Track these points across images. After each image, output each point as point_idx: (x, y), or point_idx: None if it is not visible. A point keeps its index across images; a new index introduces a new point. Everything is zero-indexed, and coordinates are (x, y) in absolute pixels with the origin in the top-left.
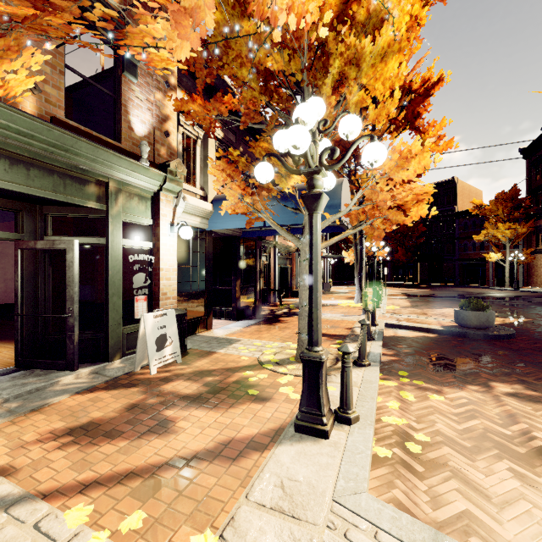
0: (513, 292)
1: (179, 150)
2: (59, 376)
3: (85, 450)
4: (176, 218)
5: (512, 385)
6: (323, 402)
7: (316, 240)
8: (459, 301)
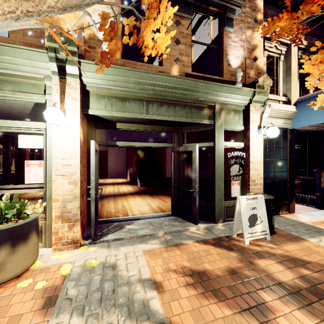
0: None
1: (263, 70)
2: (189, 225)
3: (200, 298)
4: (262, 122)
5: None
6: None
7: None
8: None
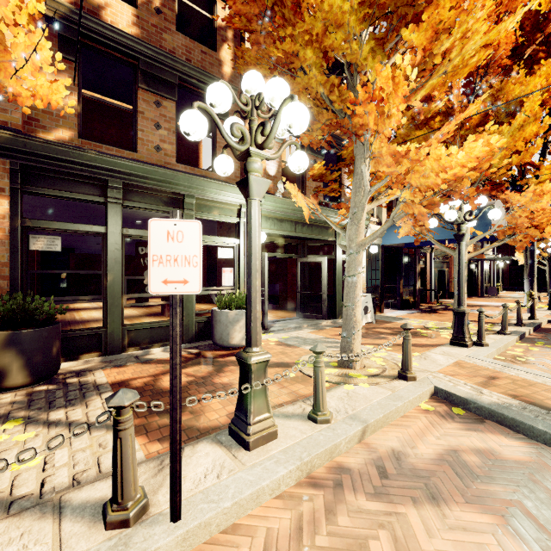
0: None
1: None
2: (320, 321)
3: None
4: None
5: None
6: (465, 332)
7: (461, 255)
8: None
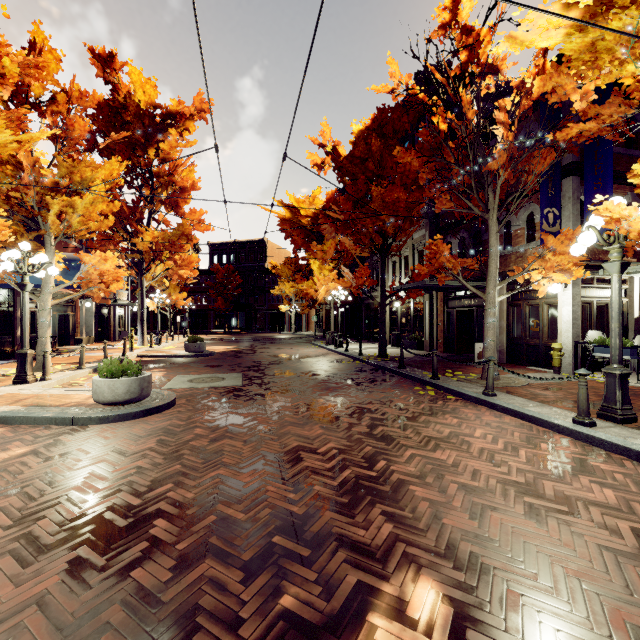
0: (289, 335)
1: None
2: None
3: None
4: None
5: (161, 369)
6: (28, 370)
7: (25, 303)
8: (233, 342)
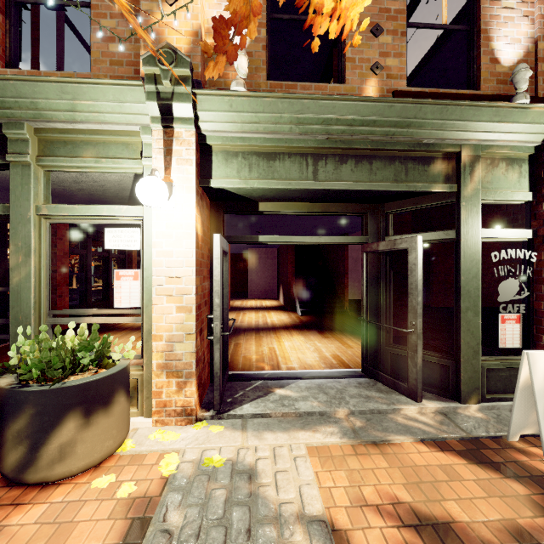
0: None
1: None
2: (400, 401)
3: None
4: None
5: None
6: None
7: None
8: None
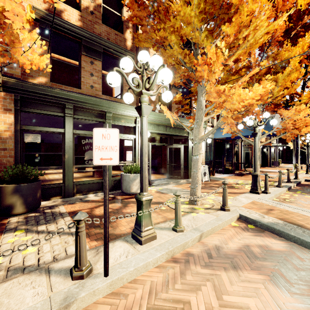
0: None
1: None
2: (179, 180)
3: None
4: None
5: None
6: (258, 186)
7: (256, 144)
8: None
